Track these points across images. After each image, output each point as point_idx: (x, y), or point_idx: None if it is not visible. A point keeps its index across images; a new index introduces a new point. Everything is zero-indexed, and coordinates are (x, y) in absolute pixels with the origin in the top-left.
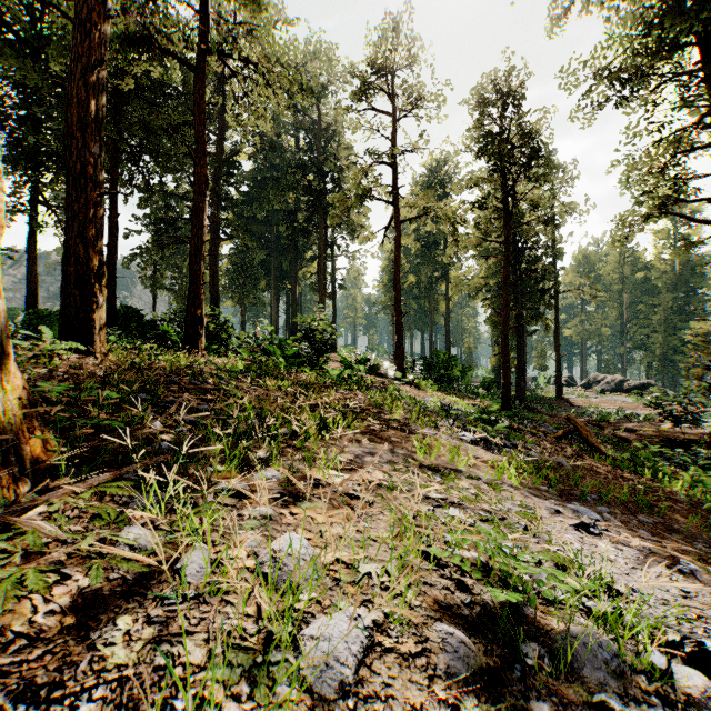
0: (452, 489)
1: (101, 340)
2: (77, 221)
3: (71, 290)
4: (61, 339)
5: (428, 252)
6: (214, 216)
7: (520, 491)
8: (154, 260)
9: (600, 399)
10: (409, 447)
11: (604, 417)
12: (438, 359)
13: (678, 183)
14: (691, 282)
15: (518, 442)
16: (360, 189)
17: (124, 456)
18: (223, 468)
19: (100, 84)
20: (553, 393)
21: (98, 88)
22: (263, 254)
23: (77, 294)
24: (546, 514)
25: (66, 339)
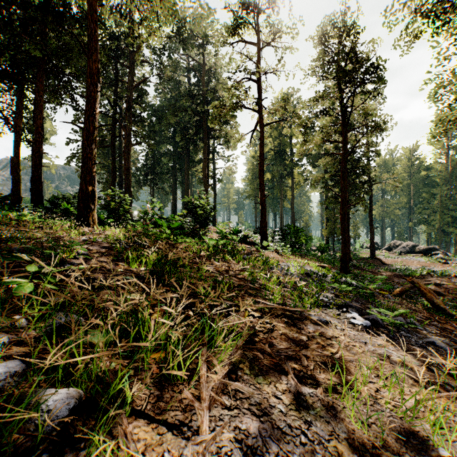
0: None
1: None
2: None
3: None
4: None
5: (279, 157)
6: (128, 127)
7: None
8: None
9: (401, 259)
10: (317, 375)
11: (412, 273)
12: (290, 230)
13: None
14: None
15: None
16: (233, 98)
17: None
18: None
19: None
20: (367, 254)
21: None
22: (166, 158)
23: None
24: None
25: None
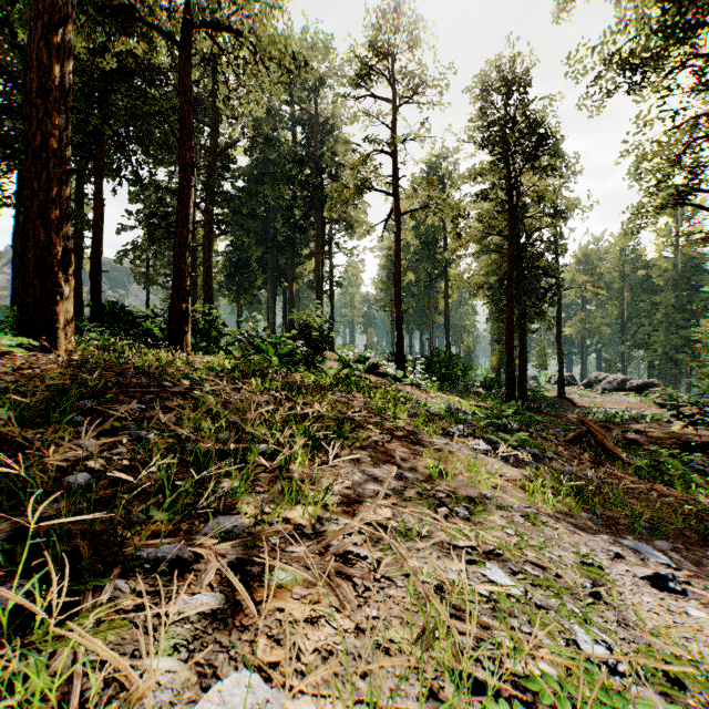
0: (485, 532)
1: (67, 336)
2: (37, 201)
3: (31, 279)
4: (19, 334)
5: (427, 250)
6: (208, 210)
7: (562, 524)
8: (148, 256)
9: (603, 399)
10: (418, 463)
11: (610, 417)
12: (439, 358)
13: (693, 173)
14: (693, 280)
15: (552, 458)
16: (358, 179)
17: (5, 501)
18: (162, 514)
19: (66, 48)
20: (555, 393)
21: (63, 52)
22: (260, 251)
23: (37, 284)
24: (605, 561)
25: (24, 334)
